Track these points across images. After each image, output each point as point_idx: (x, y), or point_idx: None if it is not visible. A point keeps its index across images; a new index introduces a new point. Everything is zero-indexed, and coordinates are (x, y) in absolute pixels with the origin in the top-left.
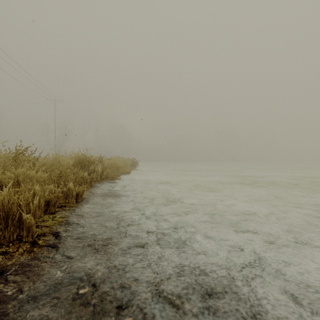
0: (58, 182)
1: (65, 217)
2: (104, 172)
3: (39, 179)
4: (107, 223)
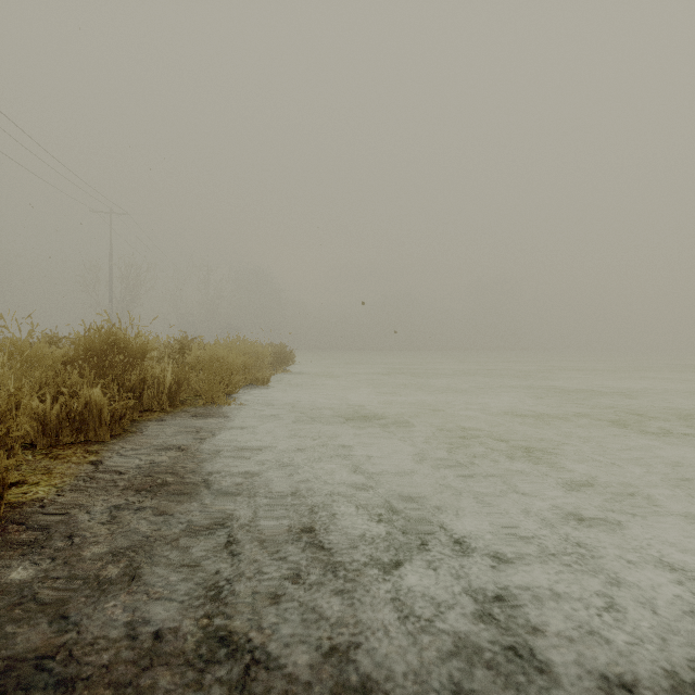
0: None
1: None
2: (192, 382)
3: None
4: None
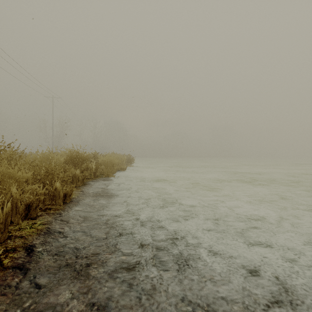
0: (44, 181)
1: (47, 223)
2: (99, 169)
3: (19, 179)
4: (94, 231)
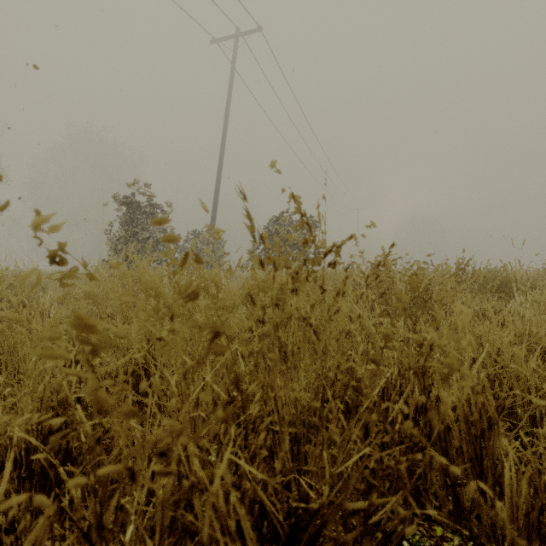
0: None
1: None
2: None
3: None
4: None
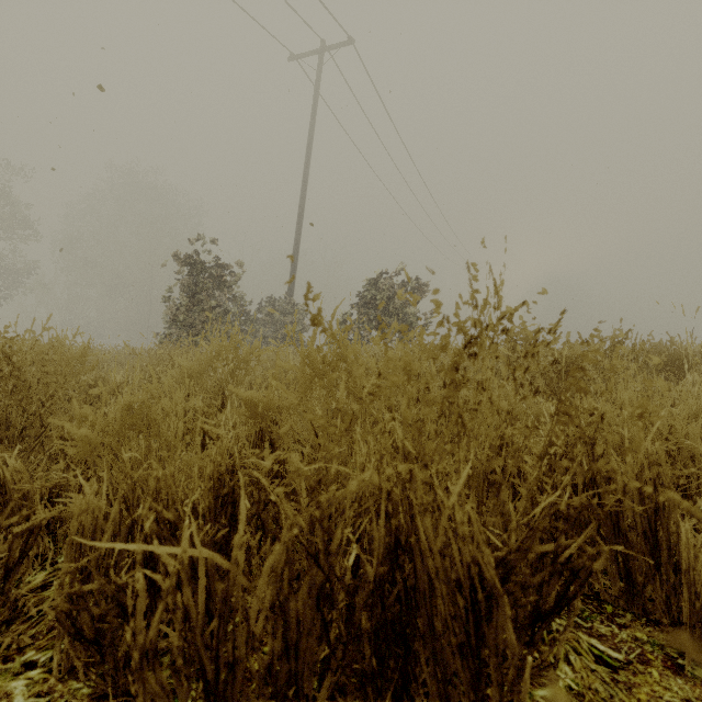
0: None
1: None
2: None
3: None
4: None
